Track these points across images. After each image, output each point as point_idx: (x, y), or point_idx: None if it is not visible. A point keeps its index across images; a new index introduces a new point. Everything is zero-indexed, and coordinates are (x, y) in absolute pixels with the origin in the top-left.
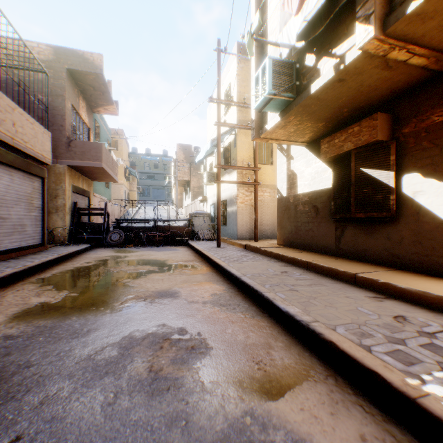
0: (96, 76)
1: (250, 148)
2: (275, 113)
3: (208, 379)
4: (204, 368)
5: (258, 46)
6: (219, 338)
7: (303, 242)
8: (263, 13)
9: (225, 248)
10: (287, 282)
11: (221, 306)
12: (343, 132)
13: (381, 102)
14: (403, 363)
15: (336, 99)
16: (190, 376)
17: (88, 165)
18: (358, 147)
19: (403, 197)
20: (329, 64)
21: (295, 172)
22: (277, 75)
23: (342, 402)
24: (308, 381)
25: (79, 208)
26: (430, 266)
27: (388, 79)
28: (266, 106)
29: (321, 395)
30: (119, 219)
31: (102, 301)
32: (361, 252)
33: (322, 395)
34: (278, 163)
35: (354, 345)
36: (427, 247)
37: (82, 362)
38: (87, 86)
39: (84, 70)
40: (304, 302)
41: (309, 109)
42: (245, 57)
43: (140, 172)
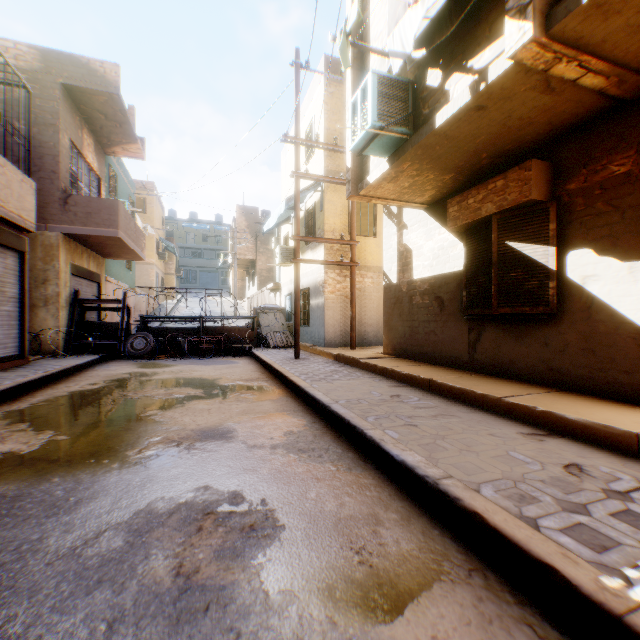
0: (109, 98)
1: (344, 212)
2: (381, 157)
3: (275, 586)
4: (270, 565)
5: (356, 57)
6: (295, 509)
7: (421, 350)
8: (363, 9)
9: (307, 359)
10: (401, 411)
11: (300, 452)
12: (481, 188)
13: (536, 144)
14: (592, 547)
15: (471, 137)
16: (246, 582)
17: (96, 234)
18: (503, 211)
19: (568, 284)
20: (462, 84)
21: (410, 248)
22: (385, 99)
23: (500, 620)
24: (441, 581)
25: (82, 300)
26: (608, 386)
27: (549, 108)
28: (368, 146)
29: (464, 608)
30: (146, 316)
31: (107, 448)
32: (507, 366)
33: (465, 608)
34: (385, 234)
35: (511, 518)
36: (603, 358)
37: (59, 562)
38: (96, 112)
39: (91, 88)
40: (428, 445)
41: (432, 151)
42: (336, 77)
43: (180, 247)
